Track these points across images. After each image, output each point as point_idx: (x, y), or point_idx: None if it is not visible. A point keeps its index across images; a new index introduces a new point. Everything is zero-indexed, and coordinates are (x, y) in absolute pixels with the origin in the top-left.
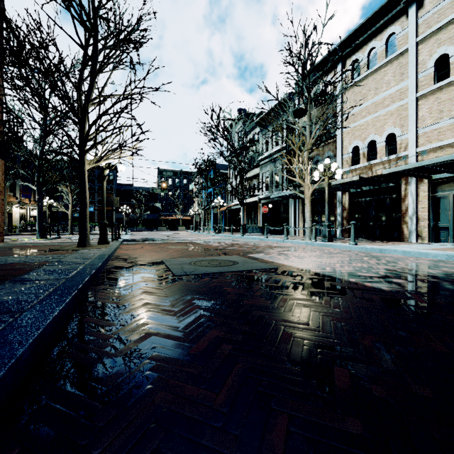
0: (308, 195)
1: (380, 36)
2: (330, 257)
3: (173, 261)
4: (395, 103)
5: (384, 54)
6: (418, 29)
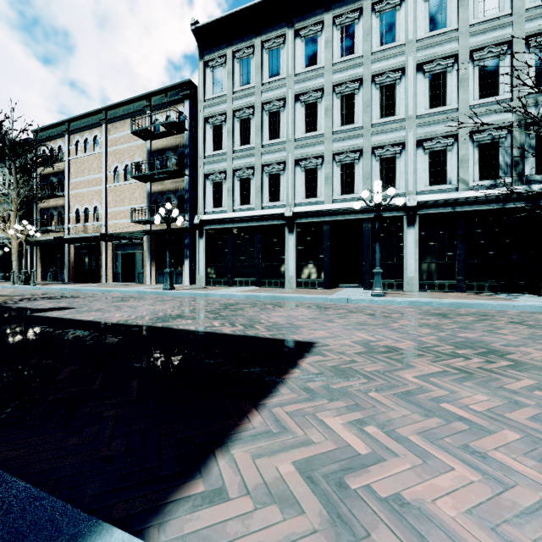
0: (15, 246)
1: (91, 133)
2: None
3: None
4: (98, 186)
5: (93, 147)
6: (108, 143)
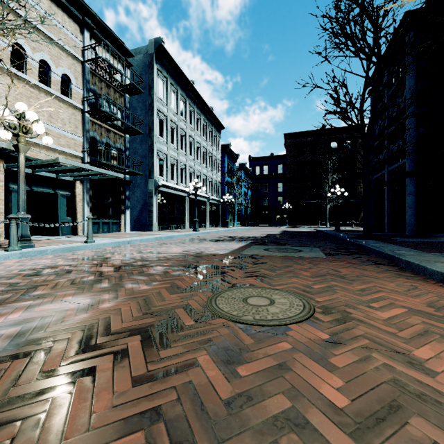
0: None
1: None
2: (184, 246)
3: (315, 254)
4: None
5: None
6: None
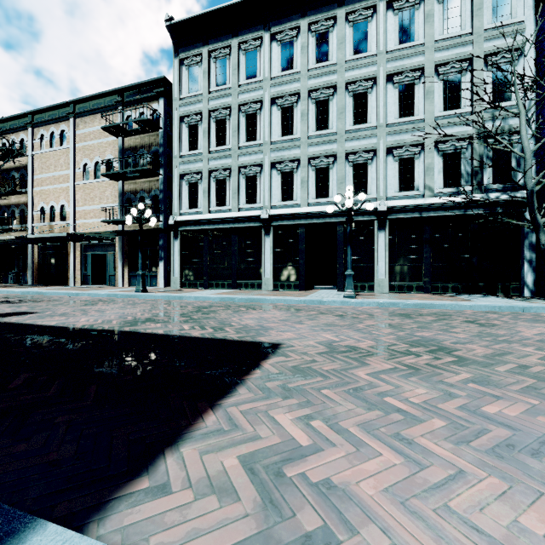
0: None
1: (58, 126)
2: None
3: None
4: (65, 183)
5: (60, 142)
6: (77, 138)
